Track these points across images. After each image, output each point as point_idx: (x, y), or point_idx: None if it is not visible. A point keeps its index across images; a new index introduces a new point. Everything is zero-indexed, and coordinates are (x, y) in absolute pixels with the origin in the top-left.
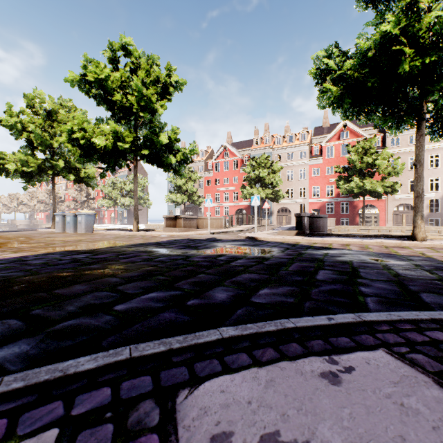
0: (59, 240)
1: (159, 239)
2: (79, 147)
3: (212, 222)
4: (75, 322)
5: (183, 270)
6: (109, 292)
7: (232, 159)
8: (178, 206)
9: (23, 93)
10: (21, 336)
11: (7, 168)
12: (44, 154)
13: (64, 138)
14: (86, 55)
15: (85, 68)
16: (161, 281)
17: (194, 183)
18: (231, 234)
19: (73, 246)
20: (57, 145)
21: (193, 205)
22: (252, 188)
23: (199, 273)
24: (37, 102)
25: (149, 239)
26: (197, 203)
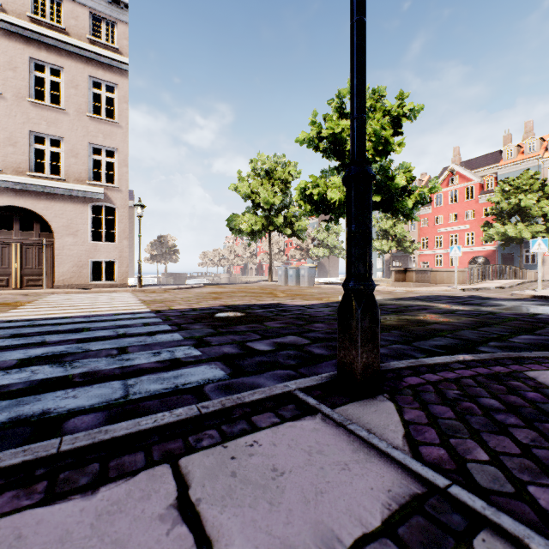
0: (307, 292)
1: (406, 295)
2: (309, 202)
3: (449, 276)
4: (498, 343)
5: (516, 323)
6: (477, 331)
7: (463, 186)
8: (380, 255)
9: (250, 159)
10: (476, 345)
11: (239, 228)
12: (264, 211)
13: (296, 196)
14: (315, 111)
15: (312, 124)
16: (511, 329)
17: (403, 225)
18: (494, 292)
19: (337, 298)
20: (278, 202)
21: (401, 253)
22: (505, 225)
23: (543, 327)
24: (257, 165)
25: (392, 294)
26: (409, 250)
